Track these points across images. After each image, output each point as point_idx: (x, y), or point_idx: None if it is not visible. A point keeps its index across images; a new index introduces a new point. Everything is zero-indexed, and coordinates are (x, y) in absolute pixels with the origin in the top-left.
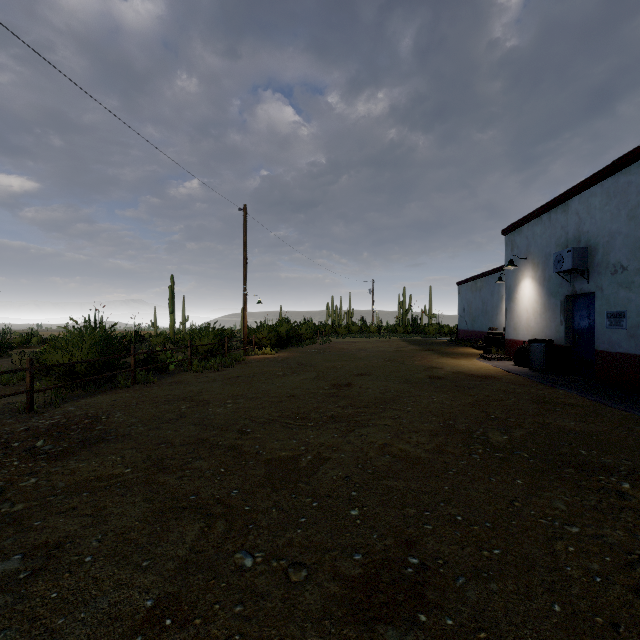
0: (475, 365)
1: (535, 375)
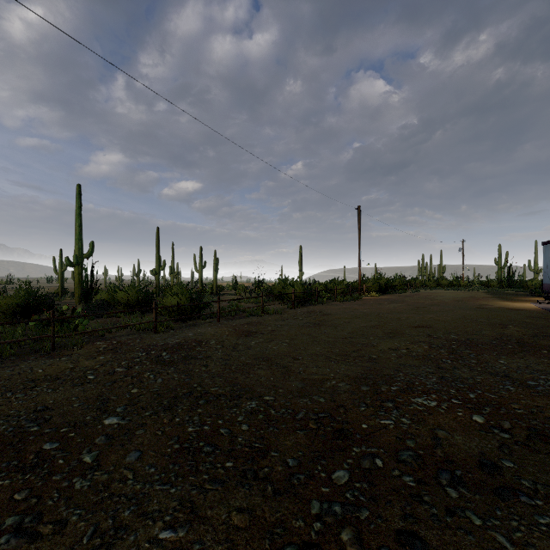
0: (522, 305)
1: None
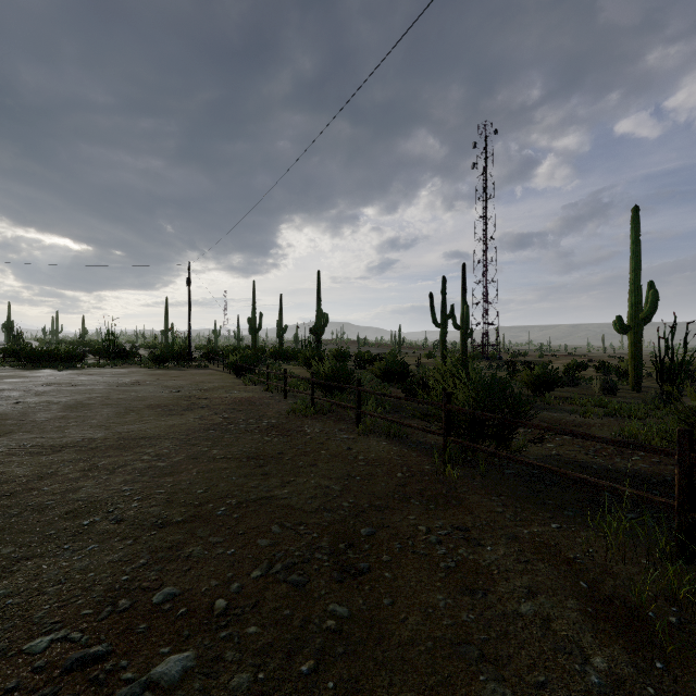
0: None
1: None
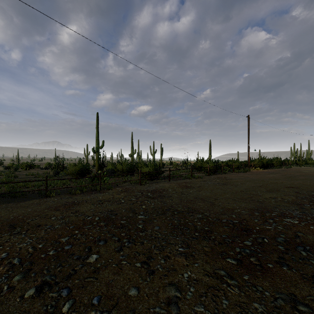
0: None
1: None
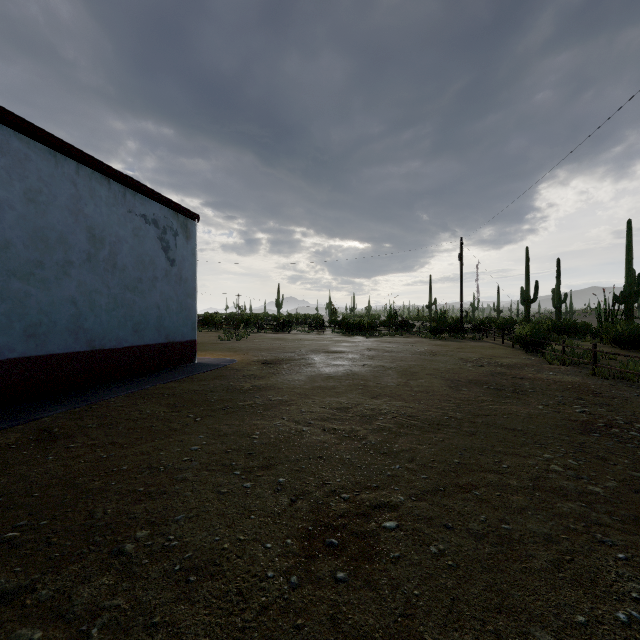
0: None
1: None
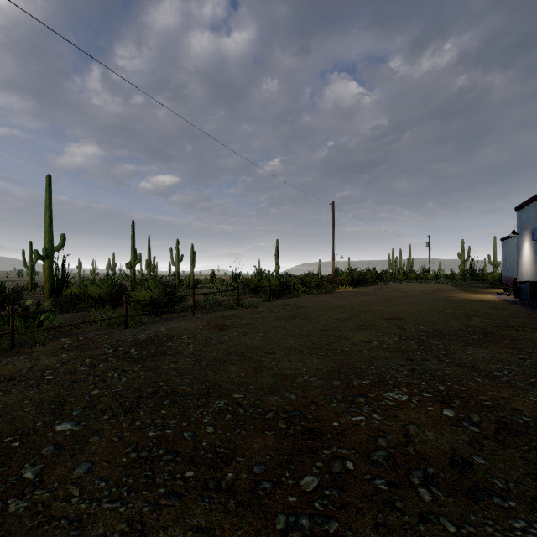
0: (484, 297)
1: (516, 301)
